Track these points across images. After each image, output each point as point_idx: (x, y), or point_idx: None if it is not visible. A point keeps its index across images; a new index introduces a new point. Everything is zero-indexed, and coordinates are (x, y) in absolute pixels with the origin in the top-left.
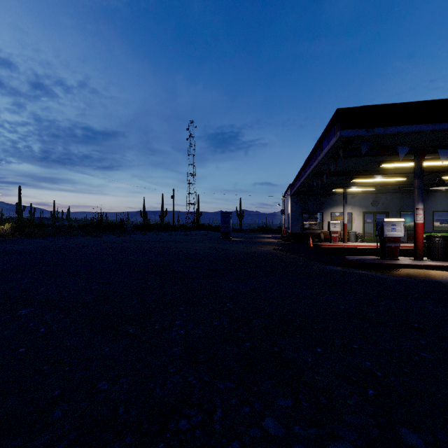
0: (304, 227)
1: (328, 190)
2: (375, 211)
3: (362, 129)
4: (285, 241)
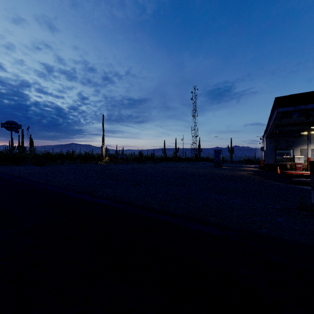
0: (277, 160)
1: (297, 132)
2: None
3: (291, 106)
4: (260, 169)
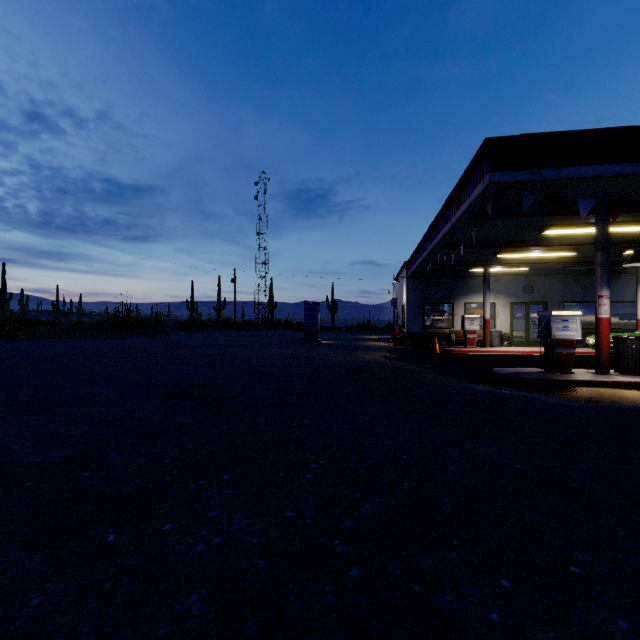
0: (427, 325)
1: (461, 270)
2: (528, 300)
3: (525, 170)
4: (398, 345)
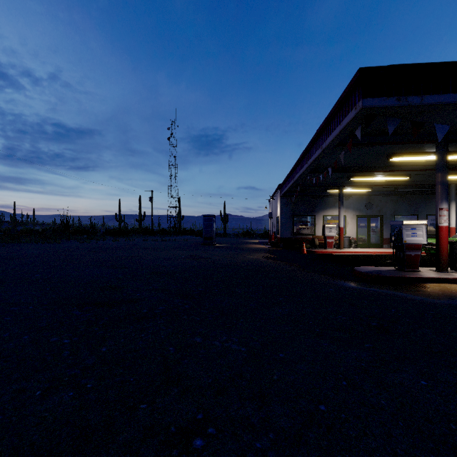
0: (295, 232)
1: (321, 190)
2: (369, 214)
3: (393, 97)
4: (274, 247)
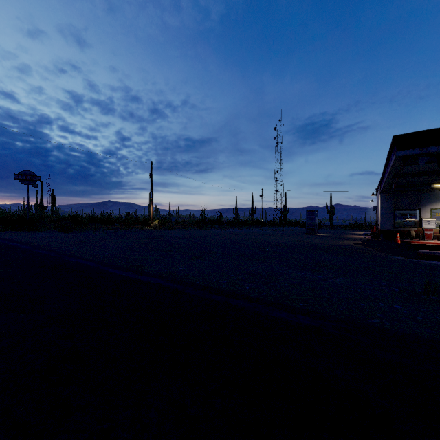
0: (397, 224)
1: (426, 185)
2: None
3: (417, 149)
4: (373, 238)
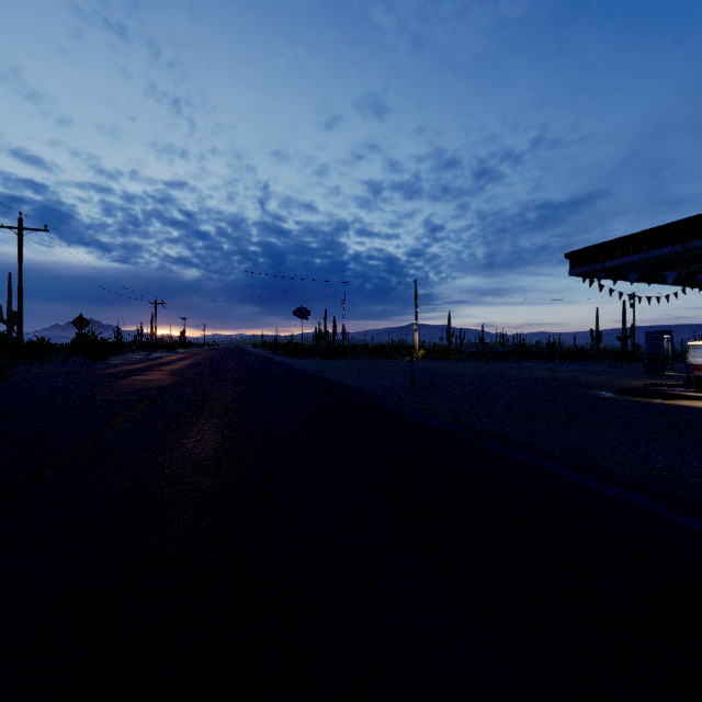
0: None
1: None
2: None
3: (585, 267)
4: None
